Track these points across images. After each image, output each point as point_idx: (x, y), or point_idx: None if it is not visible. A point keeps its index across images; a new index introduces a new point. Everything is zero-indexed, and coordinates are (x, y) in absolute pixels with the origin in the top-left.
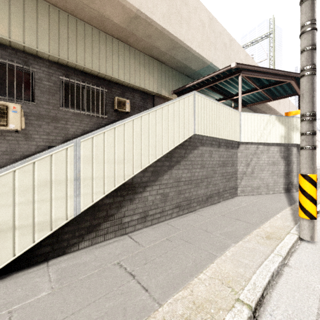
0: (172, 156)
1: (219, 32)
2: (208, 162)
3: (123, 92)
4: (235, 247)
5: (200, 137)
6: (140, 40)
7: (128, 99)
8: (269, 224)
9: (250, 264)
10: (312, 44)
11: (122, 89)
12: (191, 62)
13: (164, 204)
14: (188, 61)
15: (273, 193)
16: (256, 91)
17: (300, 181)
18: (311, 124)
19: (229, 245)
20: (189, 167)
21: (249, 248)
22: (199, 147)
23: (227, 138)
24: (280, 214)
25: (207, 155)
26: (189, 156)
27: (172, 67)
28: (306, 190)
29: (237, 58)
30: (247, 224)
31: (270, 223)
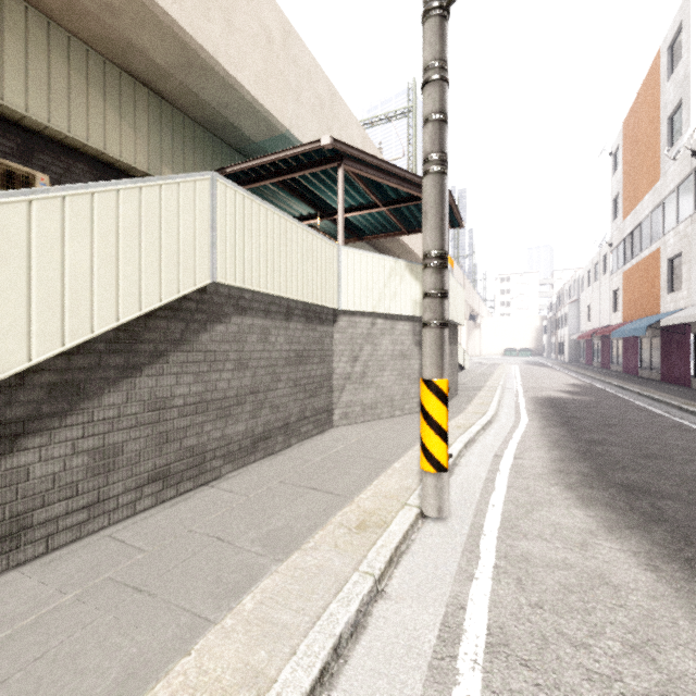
0: (139, 338)
1: (308, 68)
2: (258, 354)
3: (28, 148)
4: (276, 576)
5: (235, 293)
6: (84, 11)
7: (46, 173)
8: (374, 490)
9: (295, 624)
10: (440, 111)
11: (24, 140)
12: (240, 116)
13: (106, 478)
14: (233, 111)
15: (401, 414)
16: (376, 210)
17: (422, 395)
18: (439, 275)
19: (262, 573)
20: (198, 367)
21: (309, 570)
22: (232, 318)
23: (308, 300)
24: (401, 460)
25: (256, 337)
26: (200, 340)
27: (193, 117)
28: (431, 413)
29: (346, 138)
30: (330, 497)
31: (376, 487)
